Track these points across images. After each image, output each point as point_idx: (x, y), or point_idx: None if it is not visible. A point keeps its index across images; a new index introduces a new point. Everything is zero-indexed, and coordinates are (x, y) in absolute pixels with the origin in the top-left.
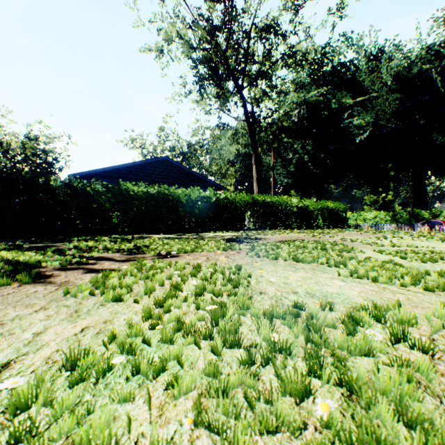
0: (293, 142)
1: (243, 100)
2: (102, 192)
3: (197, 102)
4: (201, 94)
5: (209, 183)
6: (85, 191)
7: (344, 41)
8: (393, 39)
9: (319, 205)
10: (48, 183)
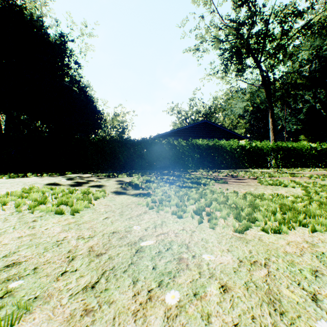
0: (303, 94)
1: (262, 71)
2: (184, 146)
3: (222, 78)
4: (225, 72)
5: (234, 135)
6: (175, 146)
7: None
8: None
9: None
10: (160, 142)
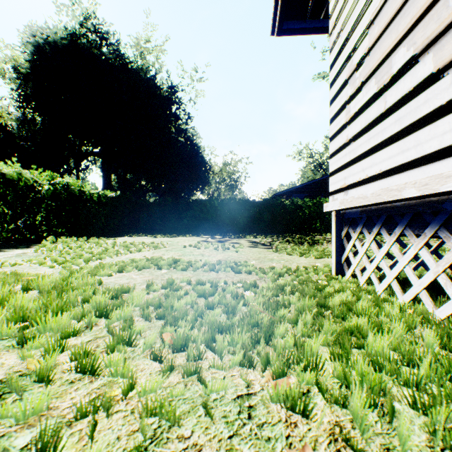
0: None
1: None
2: (311, 206)
3: None
4: None
5: None
6: (300, 206)
7: None
8: None
9: None
10: (282, 203)
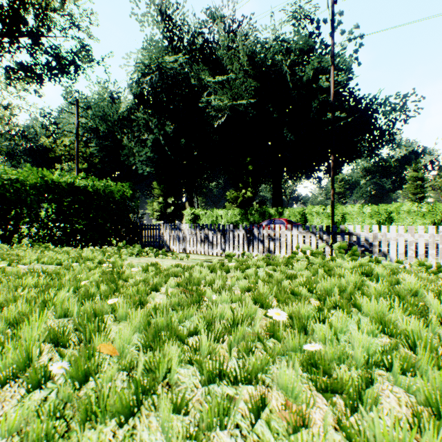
0: (148, 119)
1: None
2: None
3: None
4: None
5: None
6: None
7: (208, 14)
8: (250, 18)
9: (38, 180)
10: None
